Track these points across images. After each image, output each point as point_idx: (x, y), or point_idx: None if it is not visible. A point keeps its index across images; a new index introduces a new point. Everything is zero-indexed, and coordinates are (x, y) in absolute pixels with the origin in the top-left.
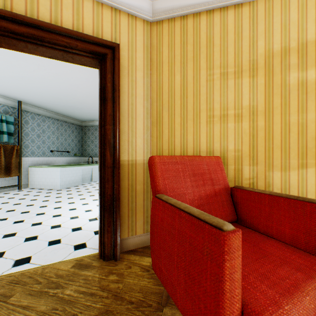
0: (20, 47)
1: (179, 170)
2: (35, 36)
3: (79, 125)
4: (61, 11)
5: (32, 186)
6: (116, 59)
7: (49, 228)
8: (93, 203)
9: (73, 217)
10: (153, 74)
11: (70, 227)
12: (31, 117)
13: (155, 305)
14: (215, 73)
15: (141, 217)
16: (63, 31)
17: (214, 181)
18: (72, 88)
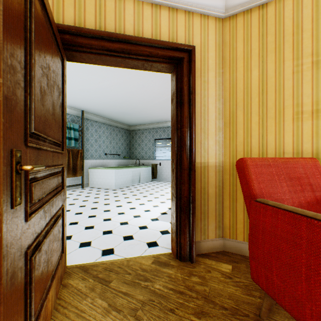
0: (110, 62)
1: (273, 173)
2: (124, 50)
3: (127, 130)
4: (142, 23)
5: (92, 186)
6: (192, 62)
7: (119, 224)
8: (149, 204)
9: (135, 216)
10: (225, 72)
11: (136, 225)
12: (90, 124)
13: (253, 316)
14: (304, 63)
15: (213, 222)
16: (147, 42)
17: (313, 187)
18: (127, 95)
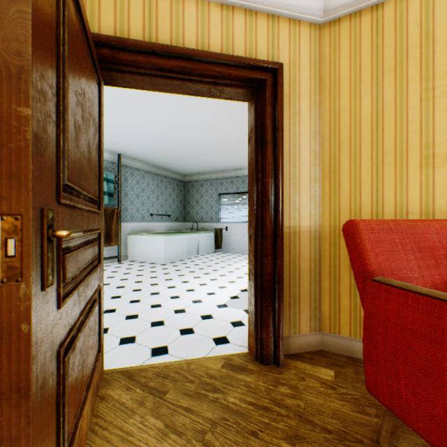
0: (164, 86)
1: (396, 241)
2: (184, 69)
3: (181, 181)
4: (208, 32)
5: (132, 259)
6: (279, 86)
7: (173, 313)
8: (213, 284)
9: (195, 301)
10: (324, 100)
11: (197, 314)
12: (130, 173)
13: (368, 442)
14: (436, 87)
15: (306, 309)
16: (215, 57)
17: None
18: (182, 133)
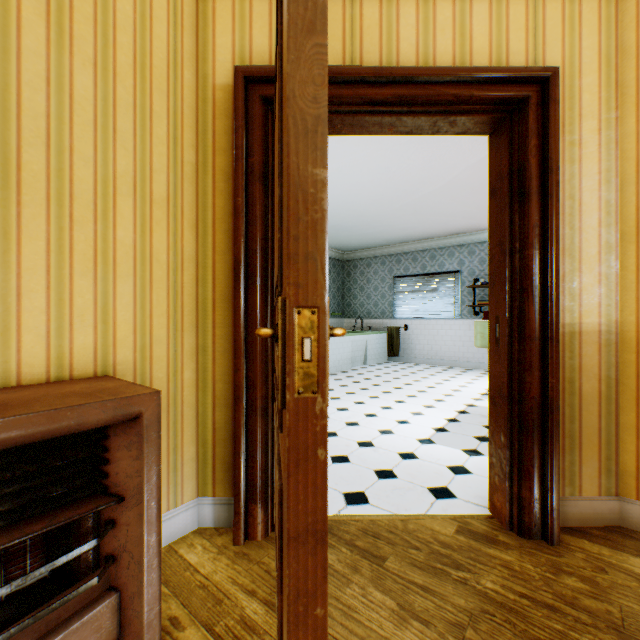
0: (368, 126)
1: None
2: (403, 98)
3: (338, 260)
4: (433, 39)
5: None
6: (551, 103)
7: (356, 446)
8: (401, 408)
9: (382, 431)
10: (625, 117)
11: (392, 450)
12: None
13: None
14: None
15: (592, 458)
16: (450, 74)
17: None
18: (351, 191)
